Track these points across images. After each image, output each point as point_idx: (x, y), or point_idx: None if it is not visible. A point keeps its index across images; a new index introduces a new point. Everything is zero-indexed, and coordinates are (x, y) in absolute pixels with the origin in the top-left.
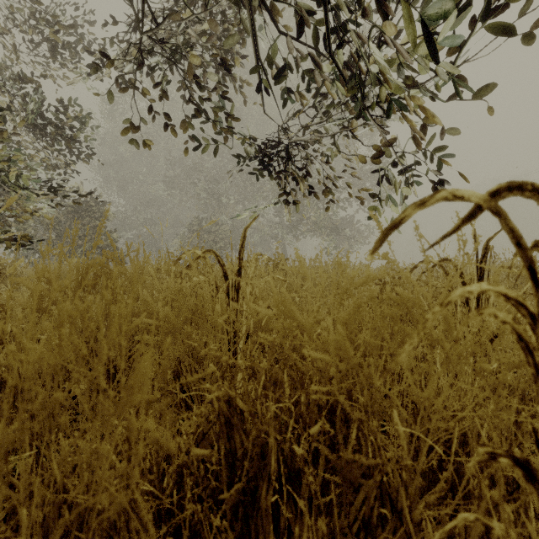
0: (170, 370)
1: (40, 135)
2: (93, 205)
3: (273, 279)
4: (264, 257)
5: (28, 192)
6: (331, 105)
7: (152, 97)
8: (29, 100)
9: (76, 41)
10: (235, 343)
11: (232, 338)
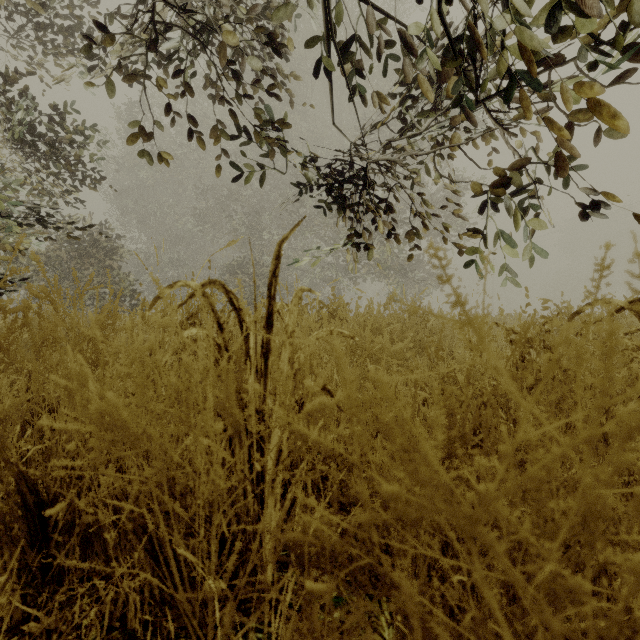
0: (125, 519)
1: (25, 145)
2: (103, 240)
3: (330, 333)
4: (315, 293)
5: (5, 218)
6: (406, 96)
7: (178, 110)
8: (7, 98)
9: (73, 26)
10: (261, 451)
11: (255, 444)
